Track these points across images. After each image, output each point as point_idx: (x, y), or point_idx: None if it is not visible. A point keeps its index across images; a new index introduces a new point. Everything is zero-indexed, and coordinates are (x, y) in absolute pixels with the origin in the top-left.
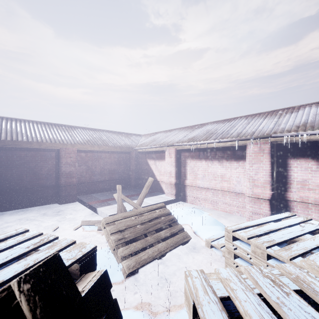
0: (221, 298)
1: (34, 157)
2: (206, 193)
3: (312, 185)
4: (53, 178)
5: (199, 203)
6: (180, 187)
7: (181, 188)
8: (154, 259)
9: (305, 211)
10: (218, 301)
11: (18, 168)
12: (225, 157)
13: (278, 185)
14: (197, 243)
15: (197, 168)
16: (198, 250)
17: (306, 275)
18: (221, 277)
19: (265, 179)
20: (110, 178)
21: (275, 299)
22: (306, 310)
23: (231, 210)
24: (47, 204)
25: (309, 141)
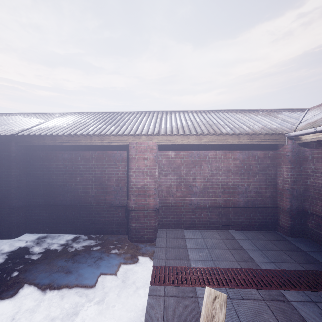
0: None
1: (101, 160)
2: None
3: None
4: (124, 193)
5: None
6: None
7: None
8: None
9: None
10: None
11: (83, 175)
12: None
13: None
14: None
15: None
16: None
17: None
18: None
19: None
20: (225, 203)
21: None
22: None
23: None
24: (116, 234)
25: None
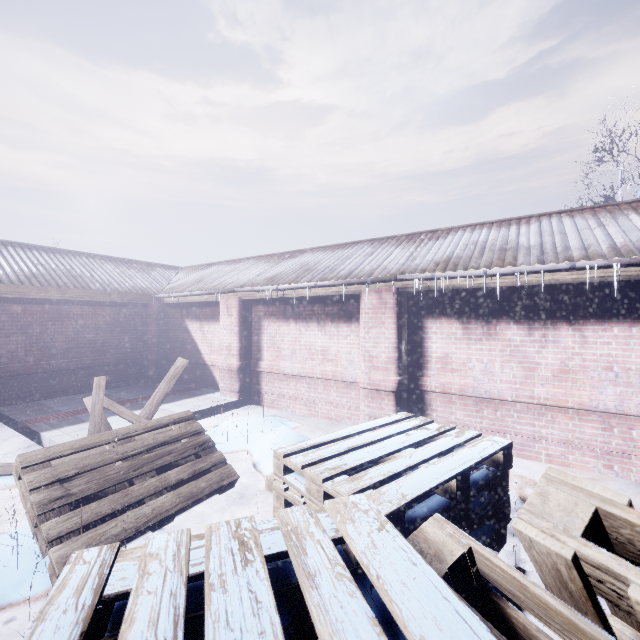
0: (117, 596)
1: None
2: (296, 386)
3: (456, 364)
4: None
5: (284, 405)
6: (249, 376)
7: (252, 377)
8: (138, 532)
9: (447, 408)
10: (88, 605)
11: None
12: (328, 316)
13: (410, 365)
14: (254, 487)
15: (281, 336)
16: (251, 500)
17: (313, 522)
18: (143, 553)
19: (388, 356)
20: (94, 363)
21: (215, 577)
22: (254, 588)
23: (338, 414)
24: None
25: (453, 289)
